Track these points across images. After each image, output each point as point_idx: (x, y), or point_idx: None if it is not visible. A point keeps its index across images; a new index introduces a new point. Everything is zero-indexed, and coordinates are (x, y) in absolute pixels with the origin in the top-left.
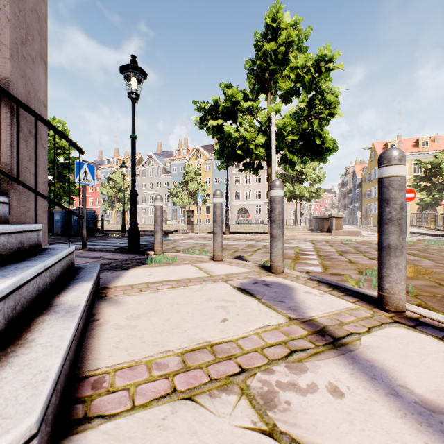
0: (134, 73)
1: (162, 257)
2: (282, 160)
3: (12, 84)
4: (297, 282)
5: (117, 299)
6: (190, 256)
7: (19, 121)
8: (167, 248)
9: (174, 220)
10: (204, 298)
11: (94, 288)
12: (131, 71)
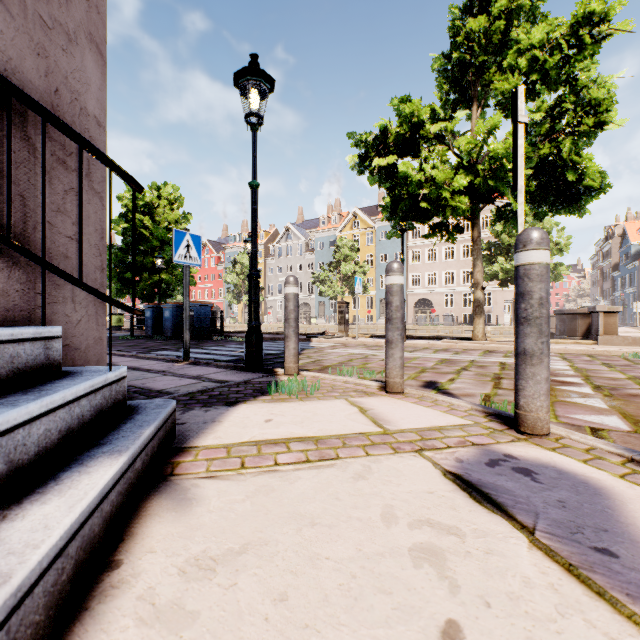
0: (254, 83)
1: (295, 383)
2: (498, 216)
3: (4, 57)
4: (604, 468)
5: (188, 487)
6: (343, 380)
7: (28, 133)
8: (307, 361)
9: (321, 318)
10: (377, 508)
11: (139, 464)
12: (249, 78)
